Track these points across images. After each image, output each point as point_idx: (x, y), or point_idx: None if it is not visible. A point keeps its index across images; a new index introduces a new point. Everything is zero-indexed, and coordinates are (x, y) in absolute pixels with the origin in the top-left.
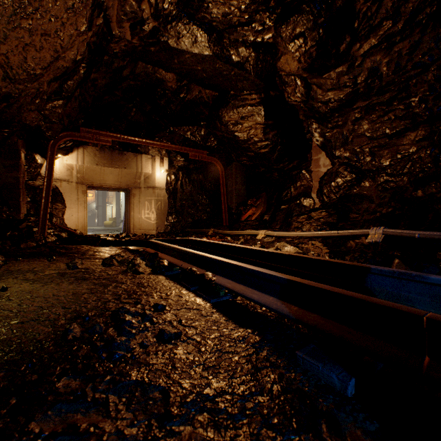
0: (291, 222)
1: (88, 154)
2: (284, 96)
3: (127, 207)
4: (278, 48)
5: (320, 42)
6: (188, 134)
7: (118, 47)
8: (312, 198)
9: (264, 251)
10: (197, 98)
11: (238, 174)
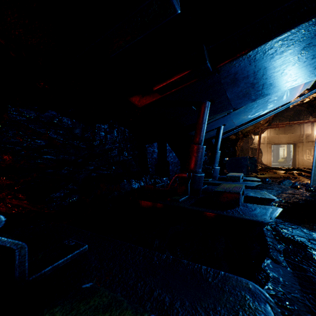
0: None
1: (272, 130)
2: None
3: (294, 152)
4: None
5: None
6: None
7: None
8: None
9: None
10: None
11: None
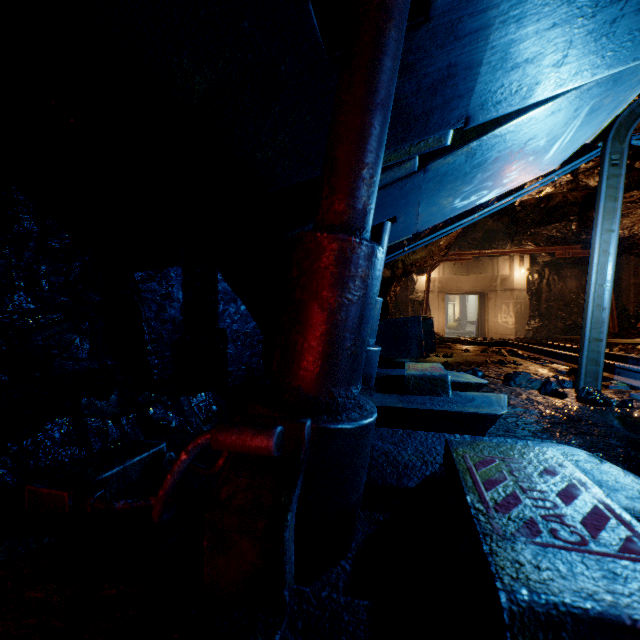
0: None
1: (447, 266)
2: None
3: (481, 310)
4: None
5: None
6: (553, 232)
7: None
8: None
9: None
10: (560, 202)
11: (639, 263)
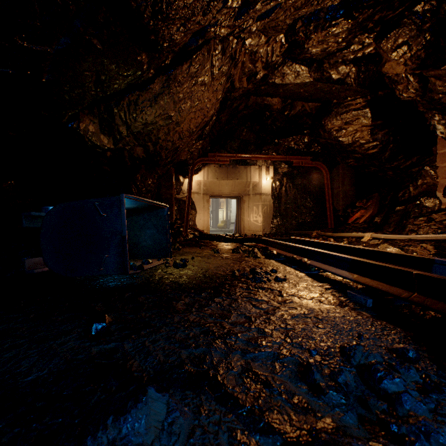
0: (405, 224)
1: (211, 171)
2: (395, 93)
3: (238, 211)
4: (381, 55)
5: (427, 44)
6: (292, 144)
7: (237, 94)
8: (437, 197)
9: (353, 247)
10: (300, 111)
11: (345, 175)
